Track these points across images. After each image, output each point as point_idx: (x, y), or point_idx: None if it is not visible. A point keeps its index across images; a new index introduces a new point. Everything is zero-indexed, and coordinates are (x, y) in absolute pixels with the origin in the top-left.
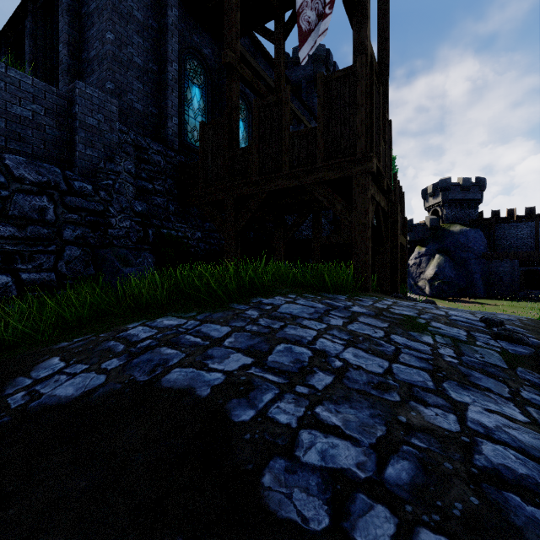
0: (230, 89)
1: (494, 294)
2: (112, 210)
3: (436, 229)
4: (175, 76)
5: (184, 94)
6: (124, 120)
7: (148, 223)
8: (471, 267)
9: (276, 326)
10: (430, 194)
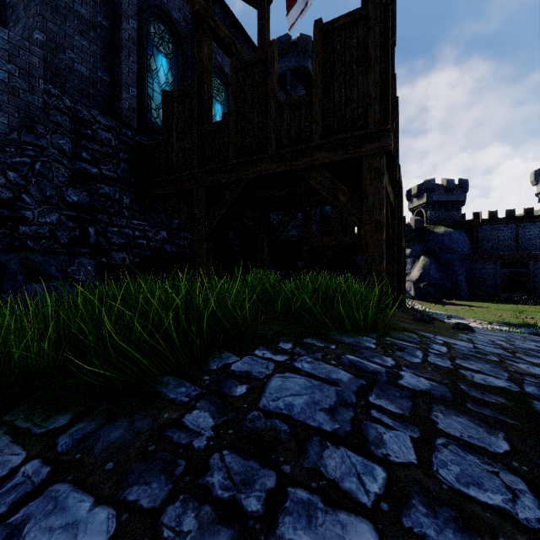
0: (200, 47)
1: (478, 295)
2: (28, 199)
3: (421, 230)
4: (134, 36)
5: (147, 62)
6: (60, 84)
7: (89, 218)
8: (455, 269)
9: (254, 504)
10: (415, 195)
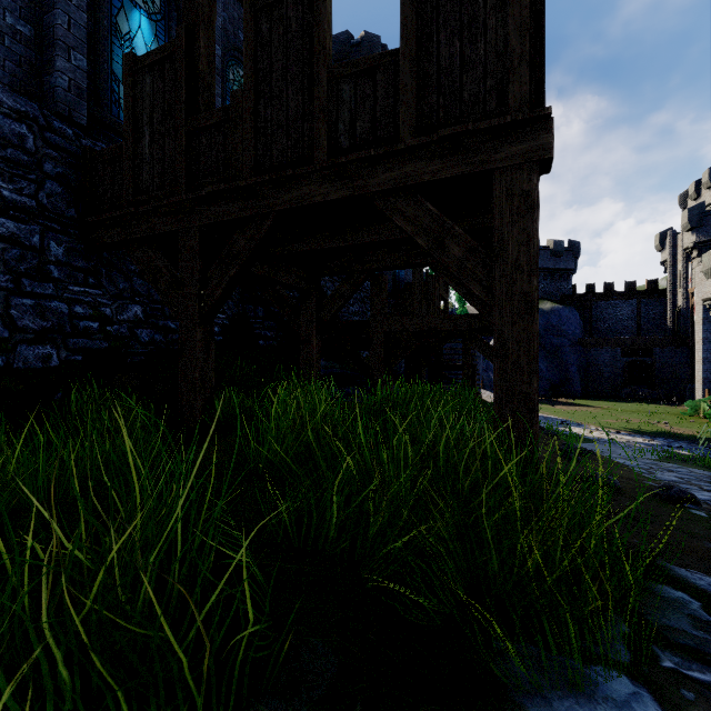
0: None
1: (593, 391)
2: None
3: None
4: None
5: (111, 18)
6: None
7: None
8: (565, 357)
9: None
10: None
